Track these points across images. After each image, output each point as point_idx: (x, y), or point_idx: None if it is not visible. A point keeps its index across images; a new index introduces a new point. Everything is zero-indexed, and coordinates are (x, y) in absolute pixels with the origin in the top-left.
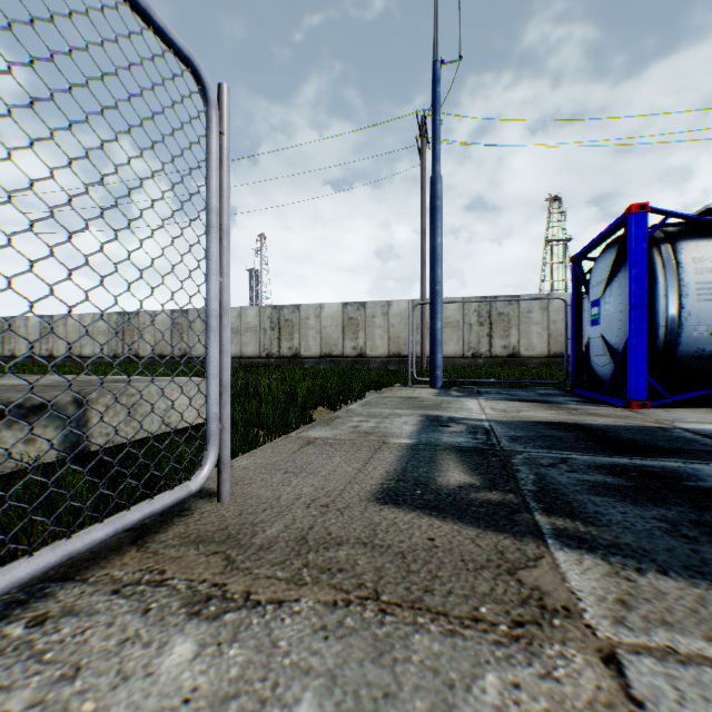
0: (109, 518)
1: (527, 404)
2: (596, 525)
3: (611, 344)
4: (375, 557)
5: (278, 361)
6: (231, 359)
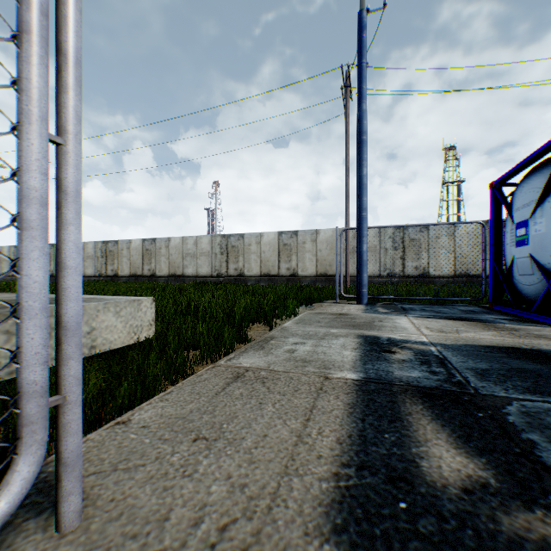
0: None
1: (460, 323)
2: None
3: (542, 263)
4: None
5: (226, 279)
6: (189, 278)
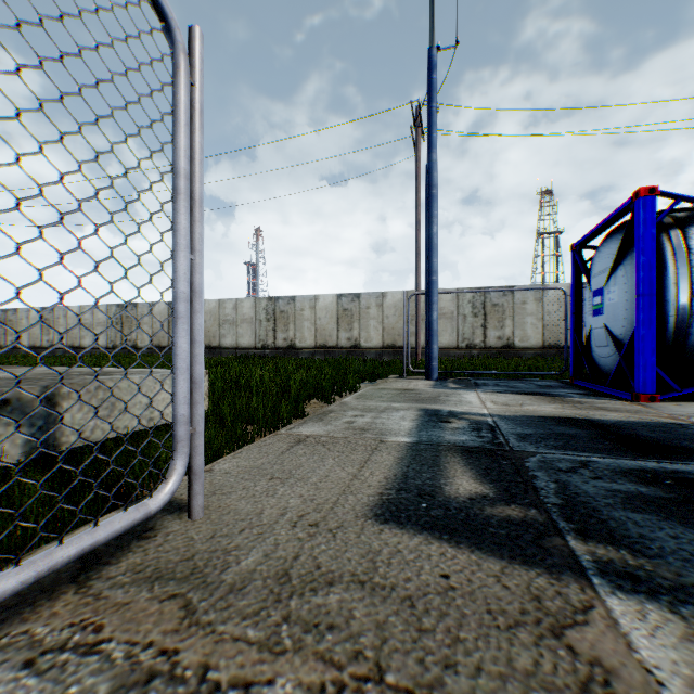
0: (30, 558)
1: (529, 397)
2: (647, 555)
3: (615, 334)
4: (376, 606)
5: (274, 351)
6: (228, 350)
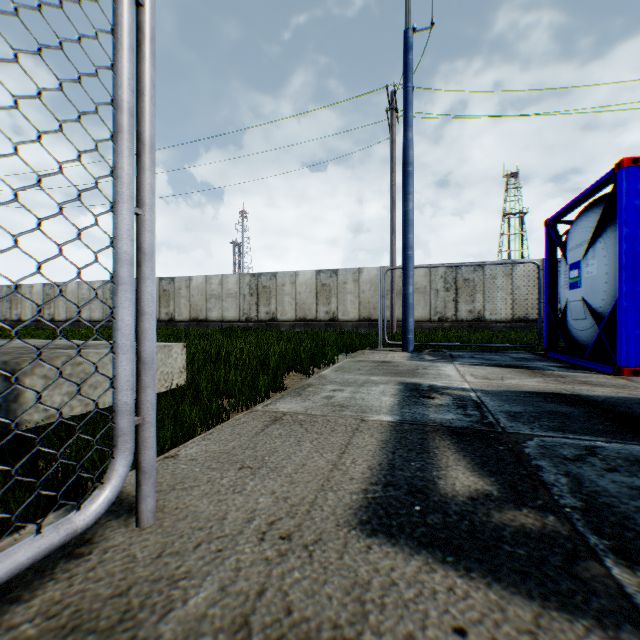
0: None
1: (507, 370)
2: None
3: (594, 307)
4: None
5: (256, 324)
6: (214, 323)
